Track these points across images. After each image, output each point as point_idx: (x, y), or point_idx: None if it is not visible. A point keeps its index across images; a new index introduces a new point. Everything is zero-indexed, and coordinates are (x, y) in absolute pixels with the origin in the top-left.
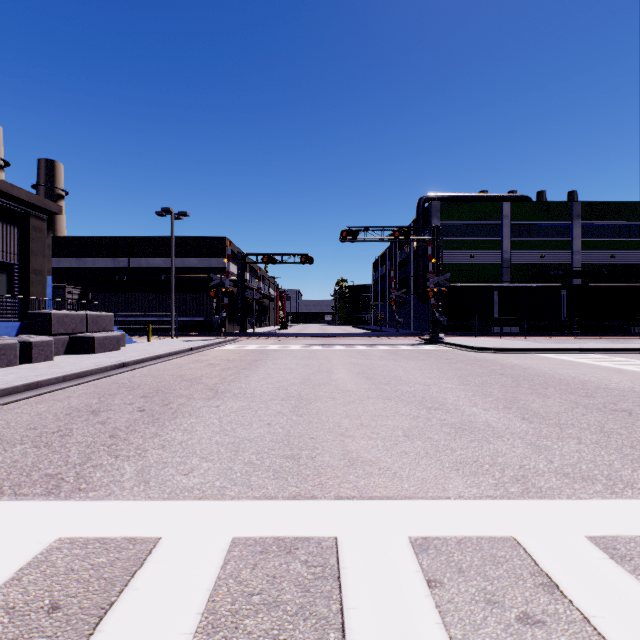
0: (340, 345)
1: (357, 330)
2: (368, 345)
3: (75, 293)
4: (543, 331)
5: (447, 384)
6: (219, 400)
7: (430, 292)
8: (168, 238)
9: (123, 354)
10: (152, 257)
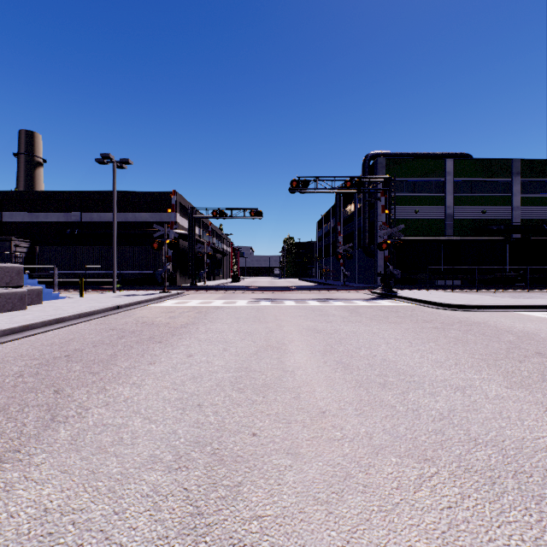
0: (290, 300)
1: (304, 283)
2: (320, 300)
3: (23, 246)
4: (489, 284)
5: (490, 385)
6: (13, 469)
7: (383, 244)
8: (120, 193)
9: (14, 317)
10: (104, 211)
